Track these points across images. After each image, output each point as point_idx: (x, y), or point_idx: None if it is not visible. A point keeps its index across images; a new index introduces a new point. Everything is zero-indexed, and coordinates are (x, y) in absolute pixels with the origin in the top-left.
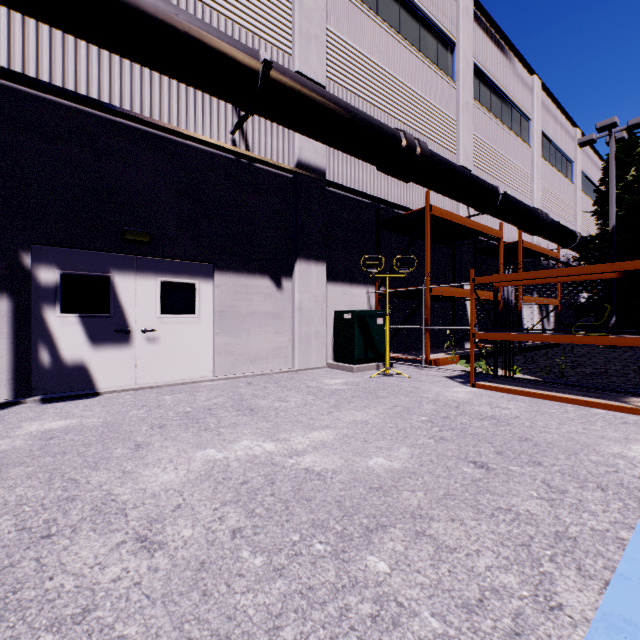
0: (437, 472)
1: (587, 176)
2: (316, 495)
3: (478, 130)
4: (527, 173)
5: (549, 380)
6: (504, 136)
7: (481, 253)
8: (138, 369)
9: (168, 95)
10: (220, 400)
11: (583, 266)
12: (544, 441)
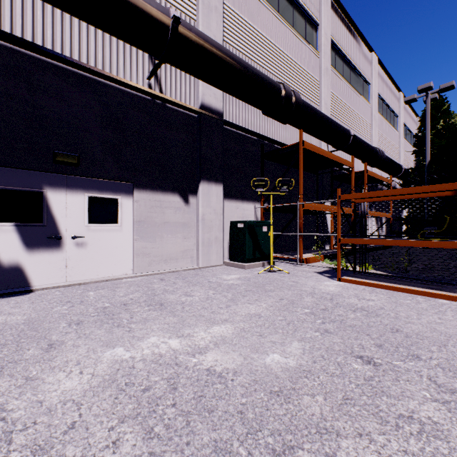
0: (330, 370)
1: (407, 127)
2: (218, 404)
3: (334, 89)
4: (368, 122)
5: (394, 274)
6: (352, 95)
7: (336, 179)
8: (68, 269)
9: (94, 44)
10: (136, 295)
11: (429, 185)
12: (413, 332)
